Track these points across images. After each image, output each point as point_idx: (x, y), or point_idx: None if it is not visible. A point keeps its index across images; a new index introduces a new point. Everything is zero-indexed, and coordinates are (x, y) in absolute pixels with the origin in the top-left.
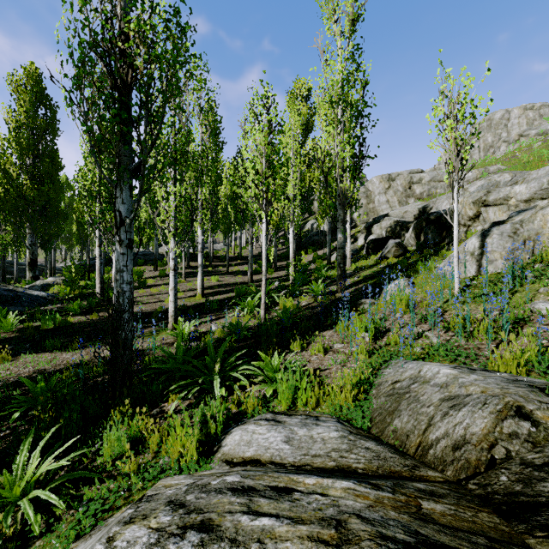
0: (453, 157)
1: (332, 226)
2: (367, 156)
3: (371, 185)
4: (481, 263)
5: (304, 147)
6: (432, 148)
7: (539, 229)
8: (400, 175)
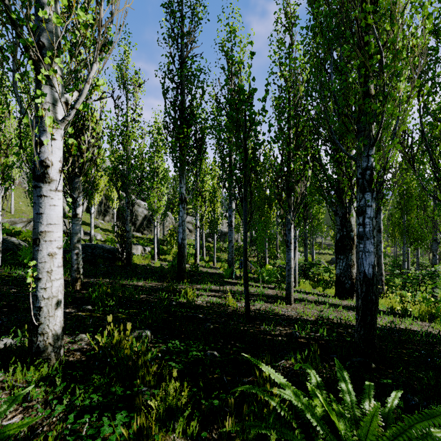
0: None
1: None
2: None
3: None
4: None
5: None
6: None
7: None
8: None
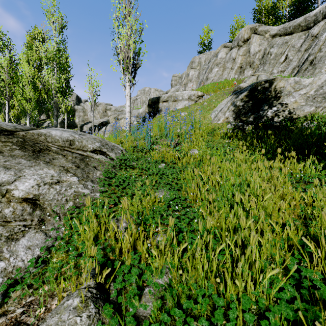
0: (92, 97)
1: (62, 125)
2: (69, 89)
3: (86, 106)
4: (104, 134)
5: (41, 72)
6: (86, 92)
7: (120, 125)
8: (101, 104)
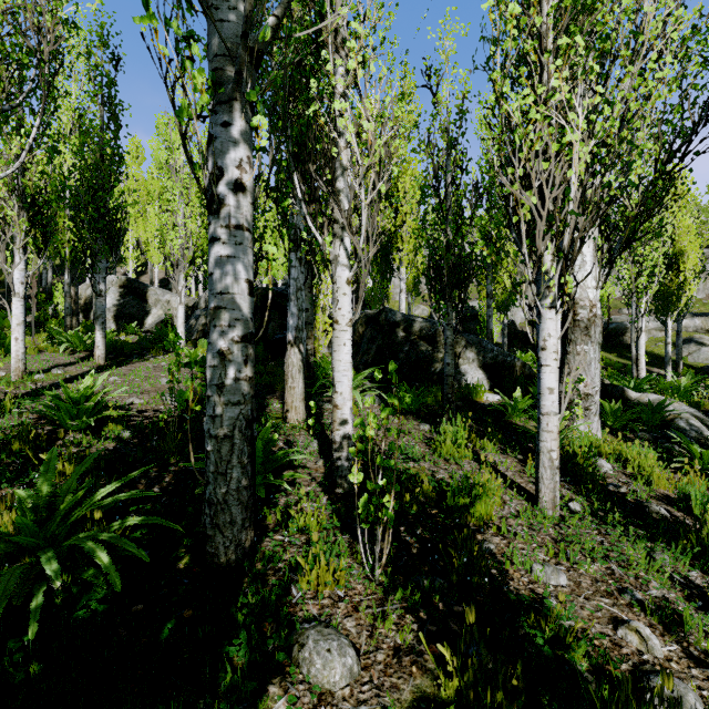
0: None
1: None
2: None
3: None
4: None
5: None
6: None
7: None
8: None
